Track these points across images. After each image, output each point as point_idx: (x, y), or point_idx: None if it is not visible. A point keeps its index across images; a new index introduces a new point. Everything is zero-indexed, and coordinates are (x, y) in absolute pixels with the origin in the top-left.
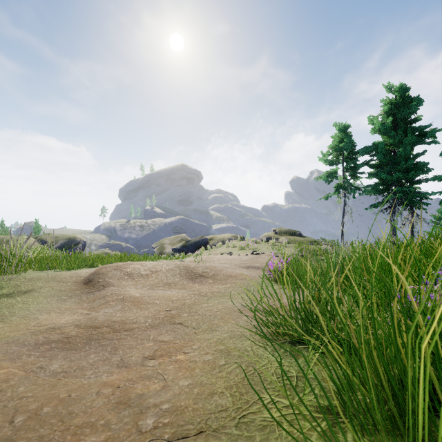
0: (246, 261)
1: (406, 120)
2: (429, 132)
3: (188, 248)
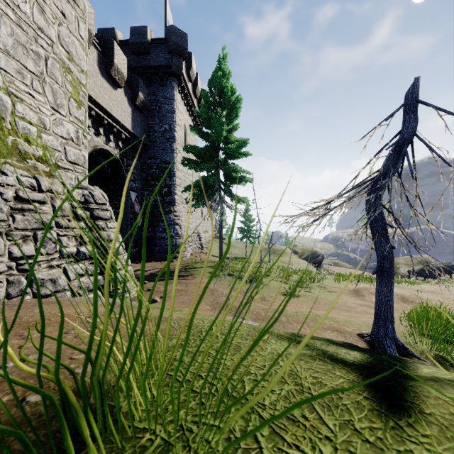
0: None
1: None
2: None
3: (429, 273)
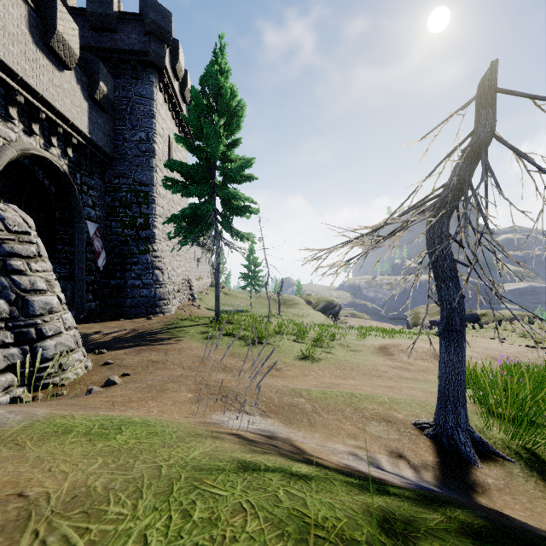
0: (508, 353)
1: None
2: None
3: None
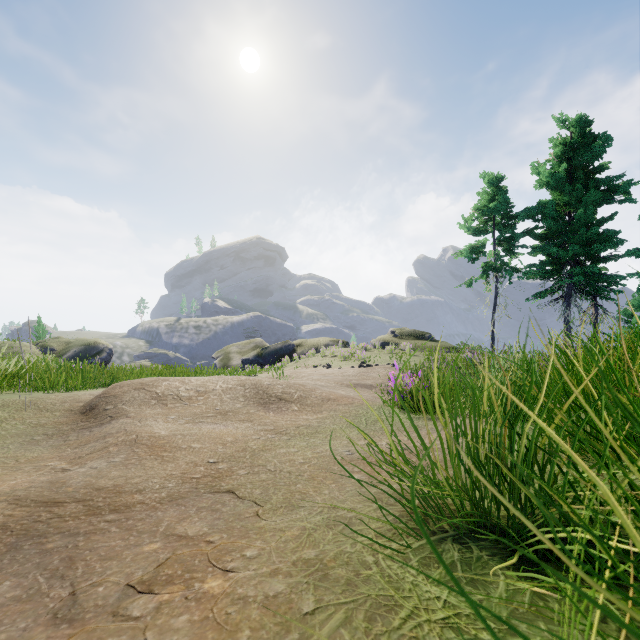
0: (352, 376)
1: (586, 169)
2: (621, 186)
3: (266, 358)
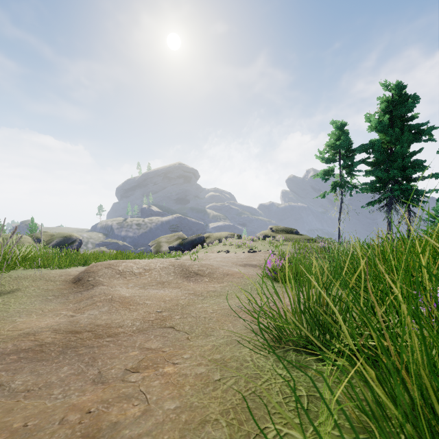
0: (243, 259)
1: (403, 118)
2: (426, 130)
3: (185, 246)
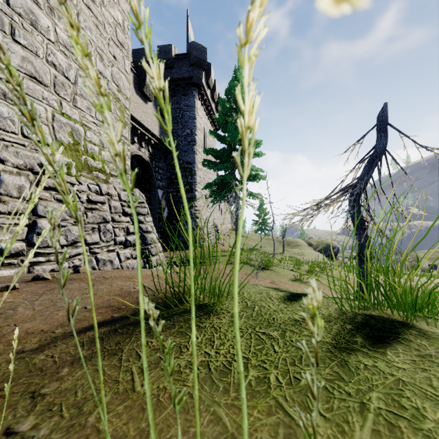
0: None
1: None
2: None
3: None
